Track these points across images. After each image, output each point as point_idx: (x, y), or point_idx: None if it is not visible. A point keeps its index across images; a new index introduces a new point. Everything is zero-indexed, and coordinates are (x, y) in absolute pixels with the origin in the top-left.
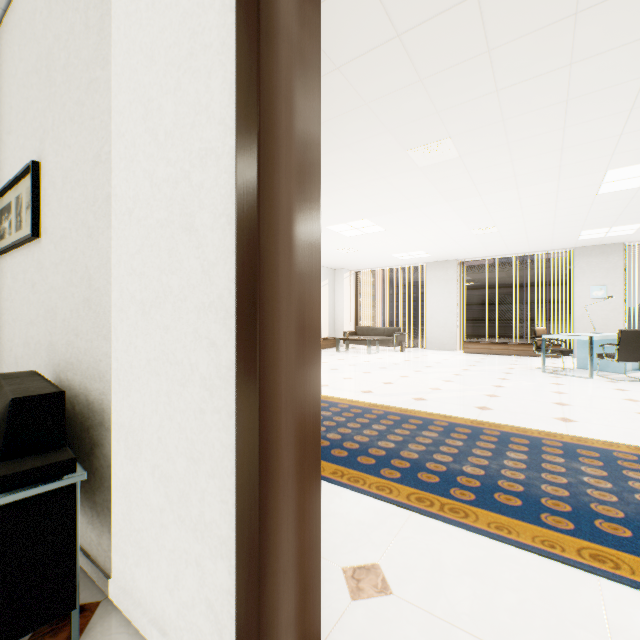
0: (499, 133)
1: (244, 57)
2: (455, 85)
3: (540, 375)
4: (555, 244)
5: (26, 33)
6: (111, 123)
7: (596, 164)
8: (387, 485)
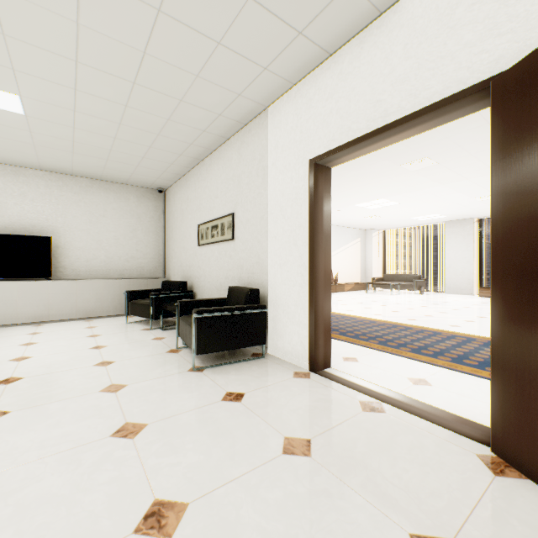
0: (461, 151)
1: (311, 207)
2: (418, 139)
3: None
4: None
5: (226, 164)
6: (268, 209)
7: None
8: (369, 344)
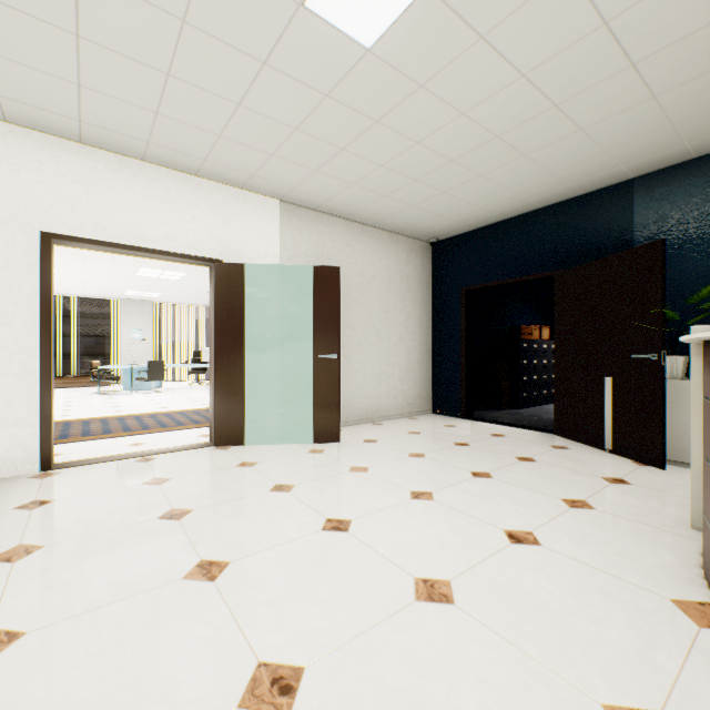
0: None
1: (46, 286)
2: None
3: (99, 396)
4: (108, 294)
5: None
6: None
7: (135, 264)
8: None
